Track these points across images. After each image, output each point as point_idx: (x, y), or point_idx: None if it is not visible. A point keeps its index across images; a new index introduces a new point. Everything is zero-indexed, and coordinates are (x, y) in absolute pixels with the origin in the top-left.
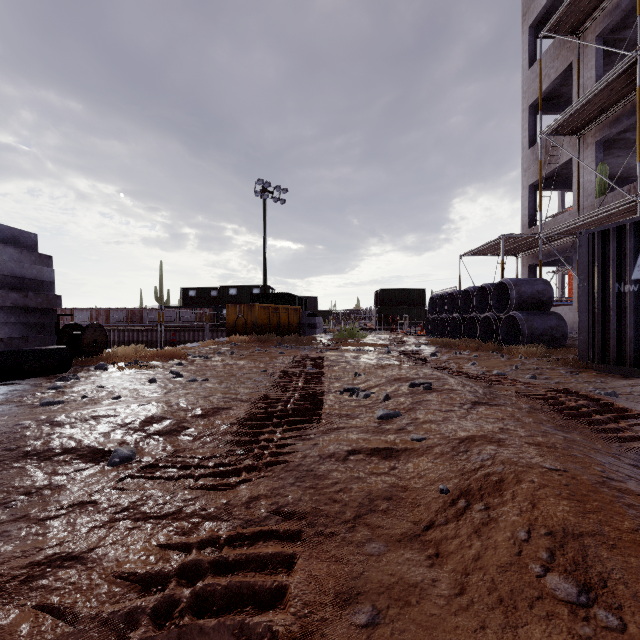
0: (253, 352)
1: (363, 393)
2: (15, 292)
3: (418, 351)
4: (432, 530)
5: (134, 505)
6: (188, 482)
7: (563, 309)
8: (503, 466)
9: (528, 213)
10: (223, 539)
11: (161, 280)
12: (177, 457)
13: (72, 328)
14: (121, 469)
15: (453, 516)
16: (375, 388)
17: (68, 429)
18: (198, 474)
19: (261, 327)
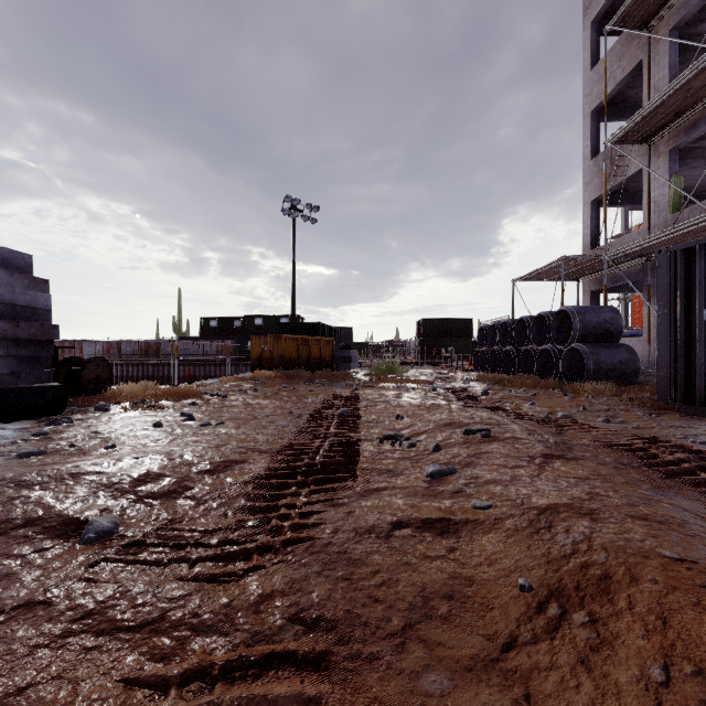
0: (279, 390)
1: (408, 442)
2: (4, 321)
3: (467, 388)
4: (515, 652)
5: (101, 607)
6: (180, 569)
7: (631, 341)
8: (606, 553)
9: (590, 232)
10: (217, 668)
11: (179, 309)
12: (172, 530)
13: (71, 362)
14: (96, 548)
15: (543, 630)
16: (422, 435)
17: (37, 491)
18: (195, 557)
19: (289, 361)
